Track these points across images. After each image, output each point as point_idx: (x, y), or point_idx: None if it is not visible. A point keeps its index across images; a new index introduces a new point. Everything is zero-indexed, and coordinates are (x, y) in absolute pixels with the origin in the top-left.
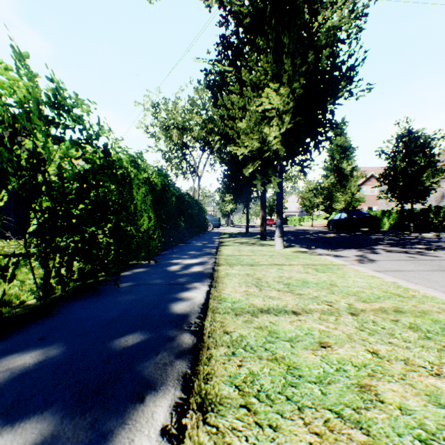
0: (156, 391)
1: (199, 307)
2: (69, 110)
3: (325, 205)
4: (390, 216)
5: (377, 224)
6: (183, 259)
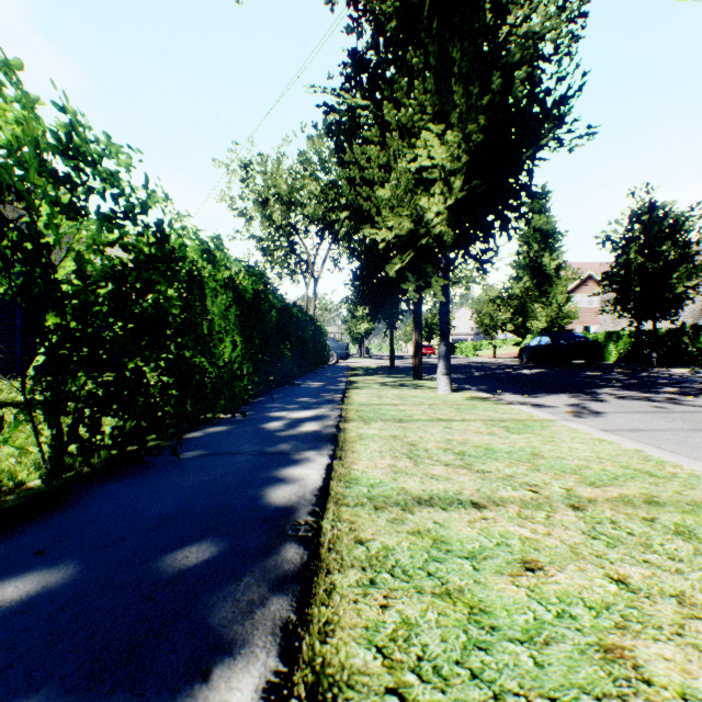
0: (232, 659)
1: (314, 495)
2: (94, 161)
3: (514, 323)
4: (619, 341)
5: (599, 354)
6: (288, 411)
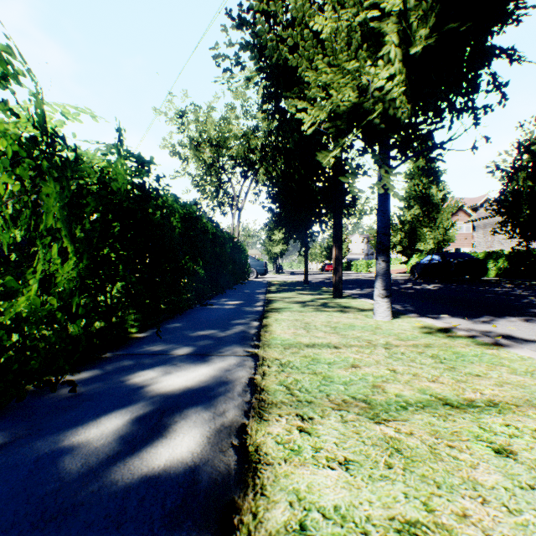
0: None
1: None
2: None
3: (403, 245)
4: (498, 259)
5: (485, 271)
6: (168, 365)
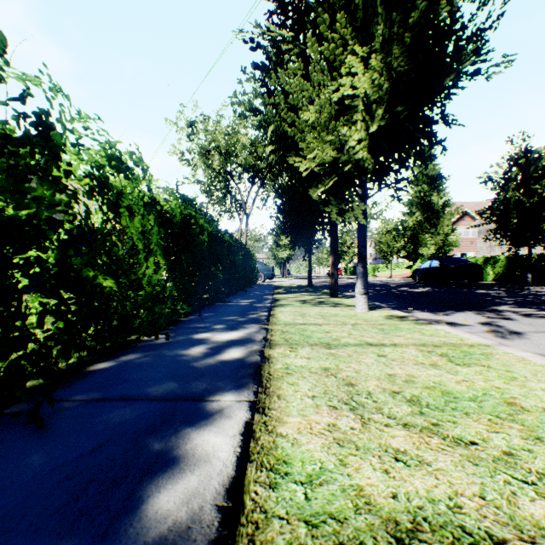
0: None
1: (217, 507)
2: None
3: (407, 250)
4: (496, 264)
5: (481, 275)
6: (214, 332)
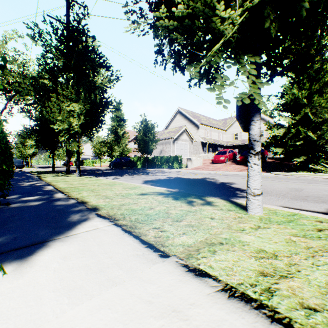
0: (57, 193)
1: (54, 188)
2: None
3: (109, 153)
4: (141, 160)
5: (134, 165)
6: (25, 183)
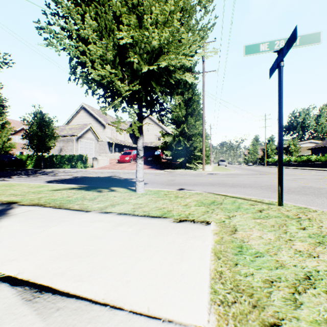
0: None
1: None
2: None
3: None
4: (33, 159)
5: (23, 165)
6: None
